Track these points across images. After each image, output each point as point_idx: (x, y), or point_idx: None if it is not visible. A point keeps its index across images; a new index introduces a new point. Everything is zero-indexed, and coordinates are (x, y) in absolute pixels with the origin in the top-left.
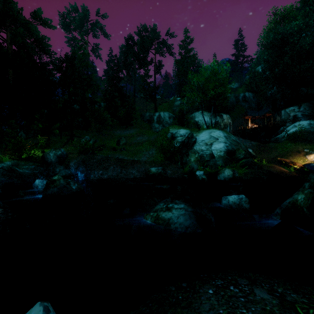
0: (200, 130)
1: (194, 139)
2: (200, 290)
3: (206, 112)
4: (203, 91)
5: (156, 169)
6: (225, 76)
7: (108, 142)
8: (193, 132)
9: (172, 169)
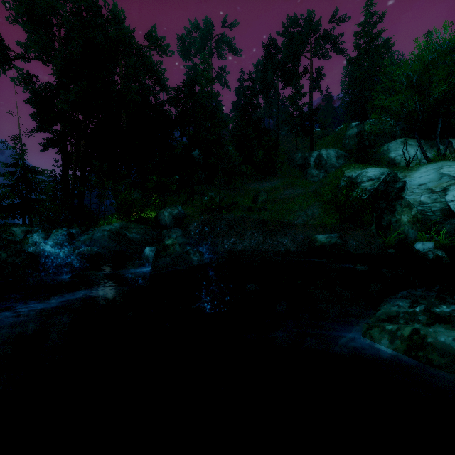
0: (414, 166)
1: (399, 183)
2: None
3: (412, 140)
4: (418, 91)
5: (327, 236)
6: None
7: (240, 200)
8: (397, 171)
9: (358, 238)
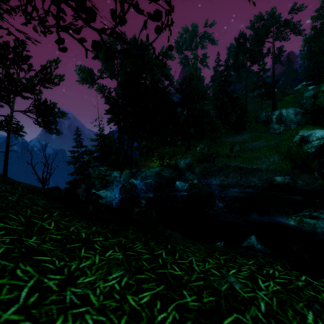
0: None
1: None
2: None
3: None
4: None
5: (282, 178)
6: None
7: (220, 149)
8: None
9: (304, 179)
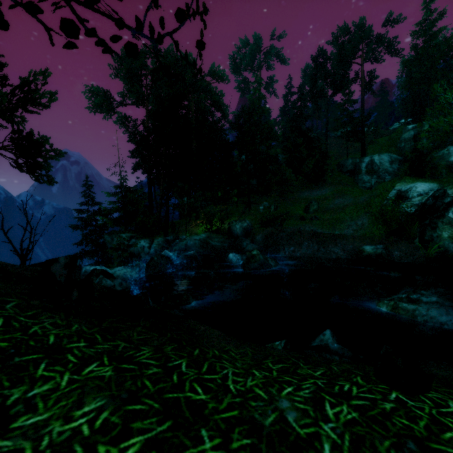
0: None
1: (447, 198)
2: None
3: None
4: None
5: (373, 247)
6: None
7: (292, 209)
8: (446, 187)
9: (402, 249)
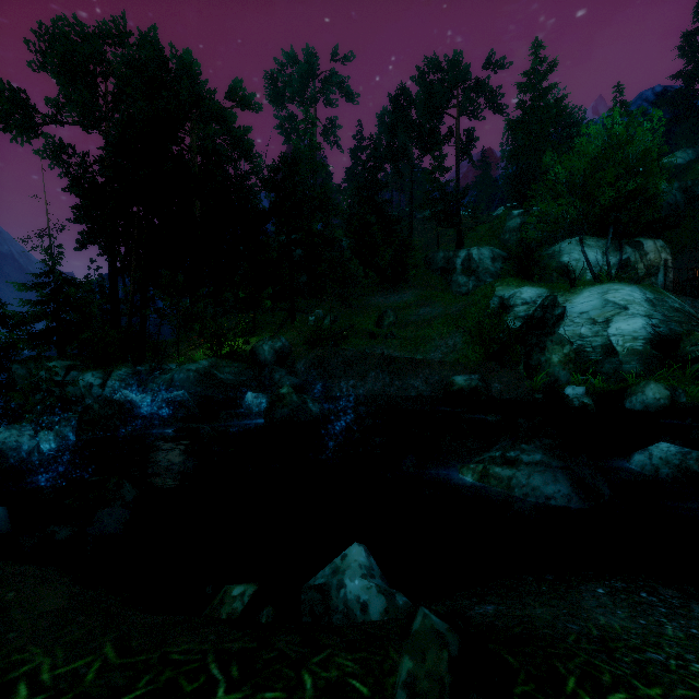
0: (577, 288)
1: (558, 309)
2: (581, 586)
3: (592, 239)
4: (584, 193)
5: (467, 378)
6: (649, 145)
7: (358, 321)
8: (557, 294)
9: (504, 380)
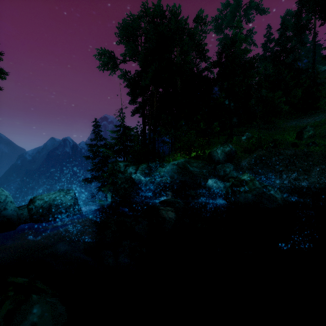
0: None
1: None
2: None
3: None
4: None
5: None
6: None
7: (279, 137)
8: None
9: None
